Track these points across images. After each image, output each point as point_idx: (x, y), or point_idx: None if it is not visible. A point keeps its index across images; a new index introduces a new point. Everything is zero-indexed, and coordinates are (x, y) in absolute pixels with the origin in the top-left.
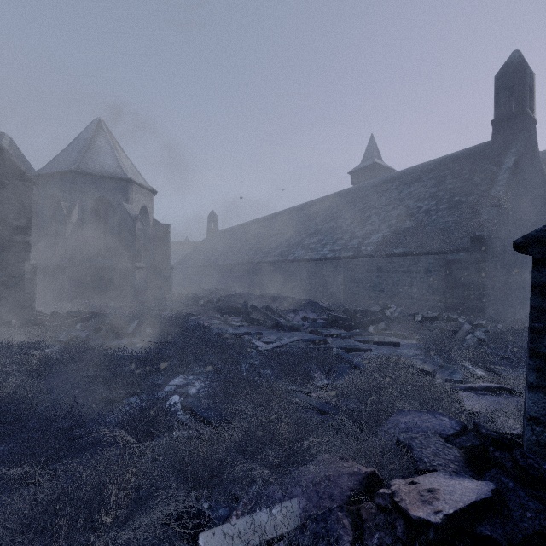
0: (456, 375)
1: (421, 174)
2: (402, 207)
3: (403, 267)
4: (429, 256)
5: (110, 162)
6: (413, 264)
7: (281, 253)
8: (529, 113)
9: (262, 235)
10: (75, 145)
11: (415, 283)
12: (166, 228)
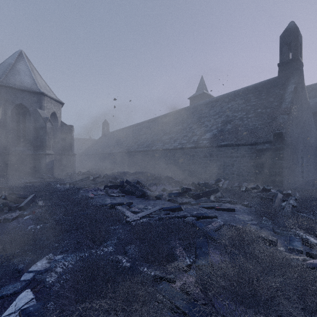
0: (296, 243)
1: (235, 96)
2: (224, 116)
3: (227, 154)
4: (244, 146)
5: (28, 80)
6: (234, 152)
7: (148, 145)
8: (300, 59)
9: (136, 134)
10: (1, 67)
11: (235, 164)
12: (70, 127)
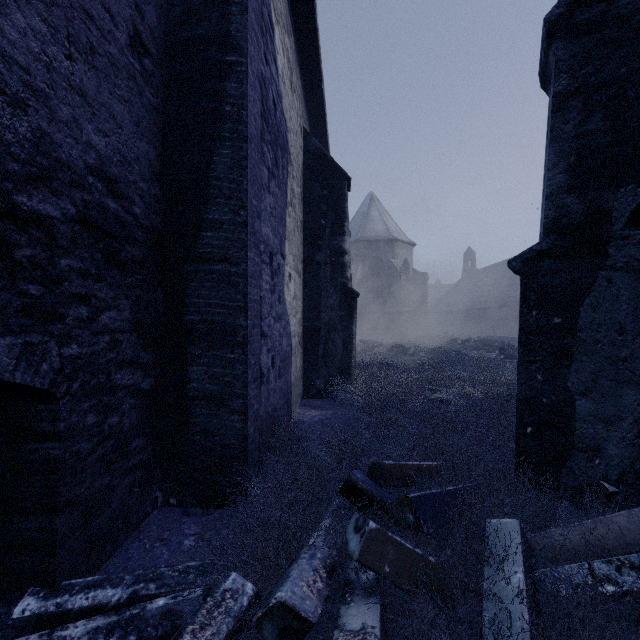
0: None
1: None
2: None
3: None
4: None
5: (380, 227)
6: None
7: None
8: None
9: None
10: (356, 219)
11: None
12: (424, 276)
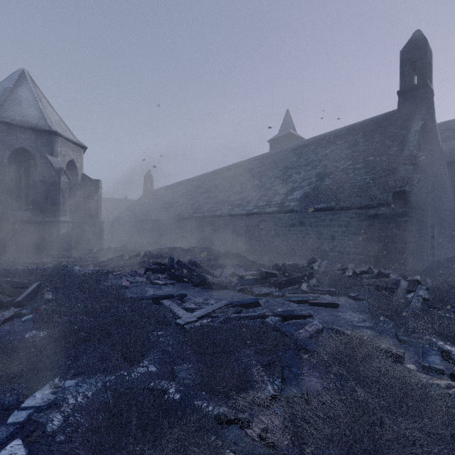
0: (432, 359)
1: (335, 138)
2: (320, 167)
3: (324, 221)
4: (350, 211)
5: (33, 113)
6: (334, 219)
7: (210, 209)
8: (430, 85)
9: (192, 192)
10: None
11: (336, 237)
12: (96, 183)
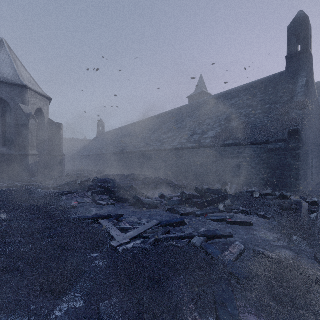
0: None
1: (238, 93)
2: (228, 113)
3: (232, 154)
4: (253, 146)
5: (8, 71)
6: (240, 152)
7: (145, 145)
8: (310, 52)
9: (132, 134)
10: None
11: (242, 166)
12: (59, 125)
